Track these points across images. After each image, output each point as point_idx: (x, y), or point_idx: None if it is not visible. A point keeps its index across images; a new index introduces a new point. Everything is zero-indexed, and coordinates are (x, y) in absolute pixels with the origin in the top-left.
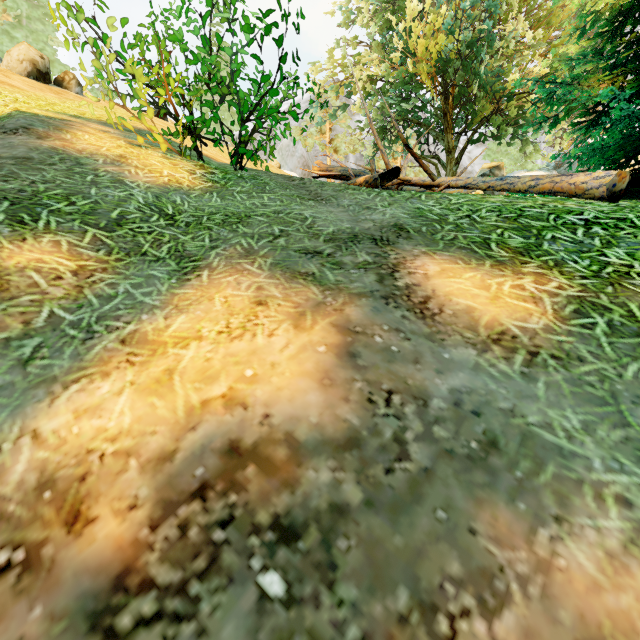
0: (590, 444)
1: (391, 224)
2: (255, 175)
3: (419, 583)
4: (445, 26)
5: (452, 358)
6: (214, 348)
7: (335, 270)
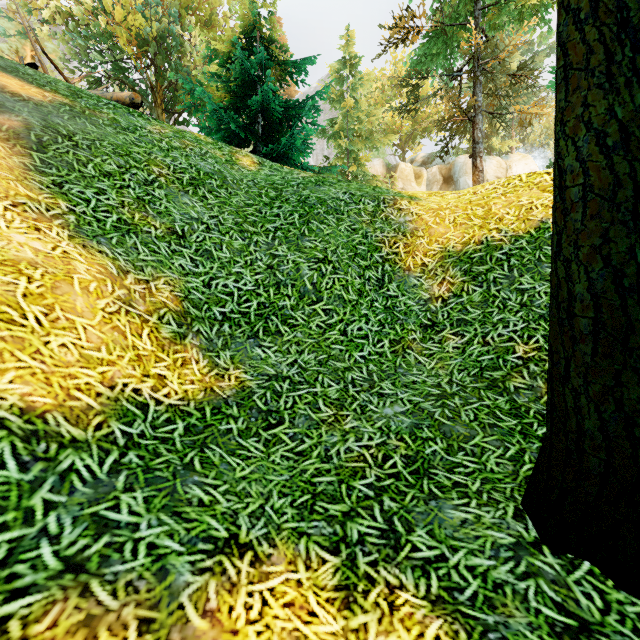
0: (27, 113)
1: None
2: None
3: None
4: (138, 7)
5: None
6: None
7: None
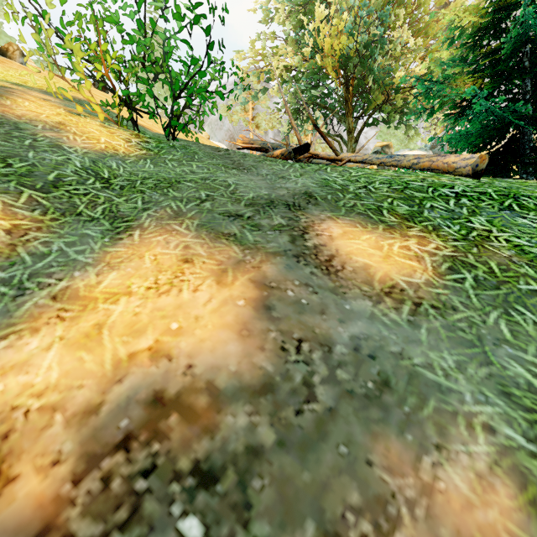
0: (462, 381)
1: (302, 192)
2: (186, 145)
3: (324, 515)
4: (346, 29)
5: (352, 309)
6: (142, 303)
7: (254, 231)
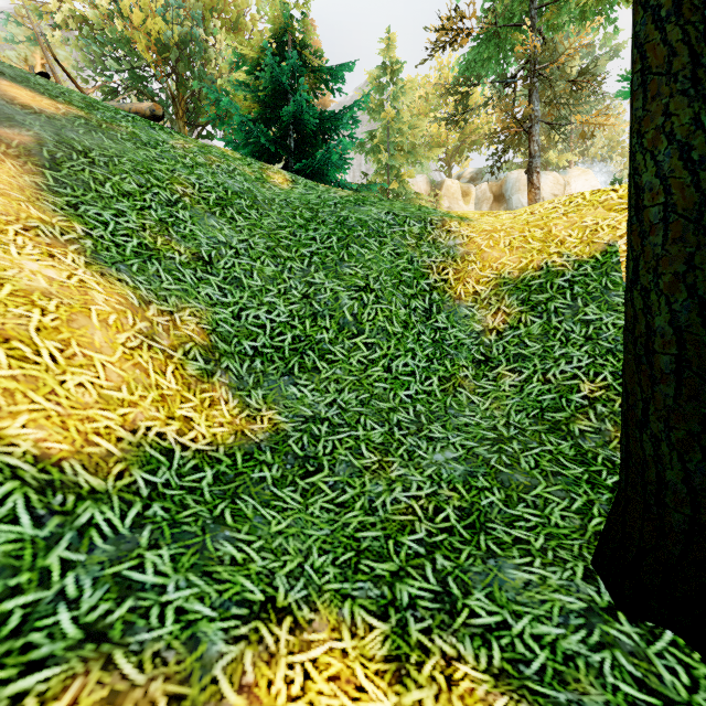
0: (39, 127)
1: None
2: None
3: None
4: (158, 10)
5: None
6: None
7: None
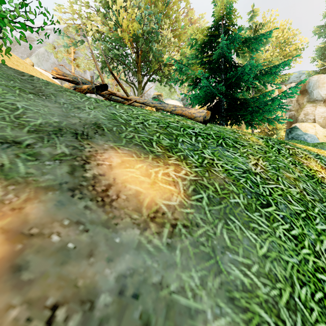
0: (205, 297)
1: (92, 122)
2: None
3: None
4: (137, 18)
5: (122, 241)
6: None
7: (29, 161)
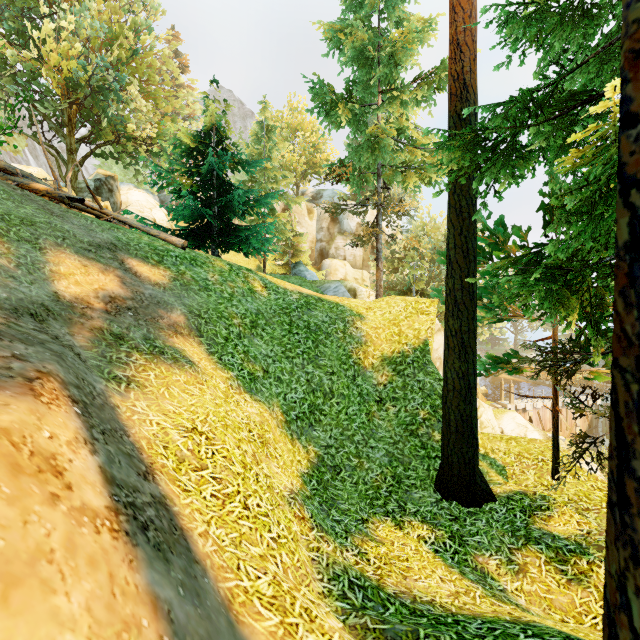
0: (176, 303)
1: (110, 242)
2: None
3: (152, 316)
4: (80, 62)
5: (147, 287)
6: (84, 277)
7: (103, 259)
